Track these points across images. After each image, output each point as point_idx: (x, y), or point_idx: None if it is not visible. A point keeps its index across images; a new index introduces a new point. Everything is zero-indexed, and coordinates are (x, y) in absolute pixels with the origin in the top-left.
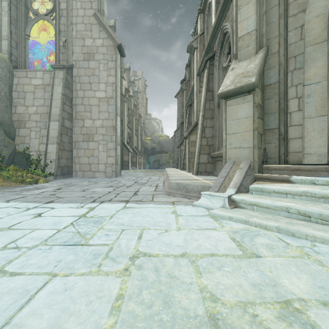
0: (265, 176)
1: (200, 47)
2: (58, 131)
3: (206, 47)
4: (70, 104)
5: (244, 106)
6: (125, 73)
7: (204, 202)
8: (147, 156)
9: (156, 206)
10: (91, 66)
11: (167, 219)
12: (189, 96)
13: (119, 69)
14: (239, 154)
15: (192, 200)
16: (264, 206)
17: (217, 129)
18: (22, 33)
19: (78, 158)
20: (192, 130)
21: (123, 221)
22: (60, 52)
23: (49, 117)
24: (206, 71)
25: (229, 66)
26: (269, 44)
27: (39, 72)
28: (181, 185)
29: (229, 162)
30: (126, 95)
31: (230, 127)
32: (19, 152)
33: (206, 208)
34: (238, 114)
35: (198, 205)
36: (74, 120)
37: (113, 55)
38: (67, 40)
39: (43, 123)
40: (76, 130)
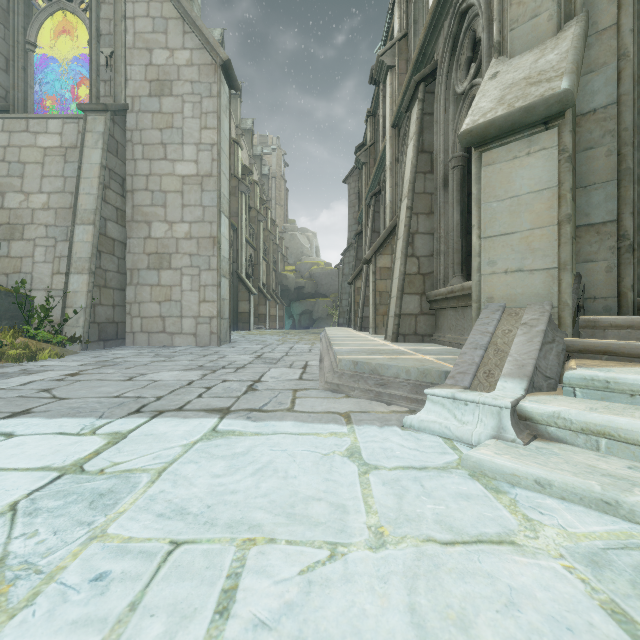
0: (599, 345)
1: (400, 64)
2: (93, 247)
3: (415, 55)
4: (120, 189)
5: (533, 161)
6: (243, 137)
7: (437, 419)
8: (287, 303)
9: (301, 430)
10: (166, 108)
11: (333, 483)
12: (375, 176)
13: (225, 115)
14: (517, 288)
15: (397, 409)
16: (639, 442)
17: (442, 237)
18: (20, 38)
19: (139, 305)
20: (382, 244)
21: (188, 496)
22: (101, 79)
23: (73, 217)
24: (418, 106)
25: (473, 88)
26: (590, 10)
27: (55, 120)
28: (366, 368)
29: (488, 308)
30: (244, 180)
31: (492, 218)
32: (7, 292)
33: (443, 436)
34: (515, 185)
35: (418, 426)
36: (130, 223)
37: (212, 84)
38: (115, 54)
39: (61, 230)
40: (134, 245)
